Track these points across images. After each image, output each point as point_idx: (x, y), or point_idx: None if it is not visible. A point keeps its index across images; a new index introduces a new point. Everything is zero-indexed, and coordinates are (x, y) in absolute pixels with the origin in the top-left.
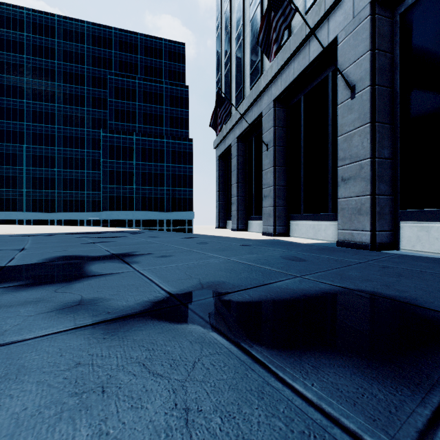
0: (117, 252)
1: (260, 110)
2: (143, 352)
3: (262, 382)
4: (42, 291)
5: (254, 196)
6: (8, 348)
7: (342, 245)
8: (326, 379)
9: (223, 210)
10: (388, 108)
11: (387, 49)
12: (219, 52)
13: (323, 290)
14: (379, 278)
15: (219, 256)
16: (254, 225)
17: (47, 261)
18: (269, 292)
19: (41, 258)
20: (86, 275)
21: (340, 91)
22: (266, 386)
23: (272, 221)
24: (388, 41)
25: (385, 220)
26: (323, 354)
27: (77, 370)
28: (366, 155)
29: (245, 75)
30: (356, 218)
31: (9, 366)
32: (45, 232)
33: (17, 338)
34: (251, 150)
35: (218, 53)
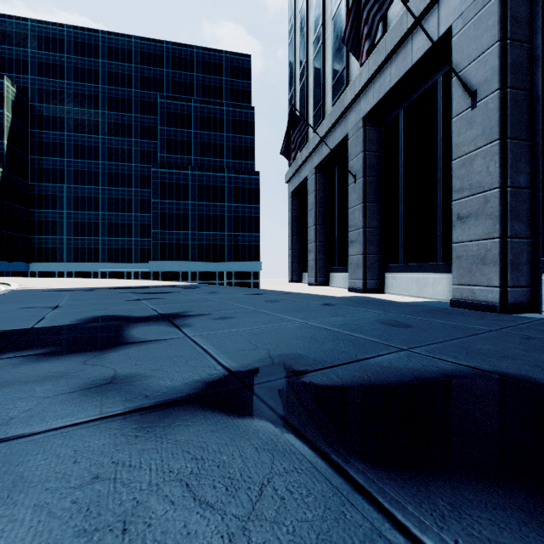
0: (166, 312)
1: (345, 131)
2: (187, 462)
3: (371, 531)
4: (68, 363)
5: (337, 241)
6: (9, 446)
7: (458, 306)
8: (477, 531)
9: (298, 259)
10: (525, 118)
11: (524, 38)
12: (293, 62)
13: (444, 371)
14: (525, 354)
15: (294, 318)
16: (337, 278)
17: (81, 322)
18: (366, 372)
19: (75, 319)
20: (124, 341)
21: (456, 99)
22: (377, 540)
23: (361, 273)
24: (526, 27)
25: (521, 272)
26: (463, 482)
27: (92, 488)
28: (494, 184)
29: (325, 88)
30: (478, 270)
31: (3, 475)
32: (86, 286)
33: (23, 431)
34: (334, 184)
35: (291, 63)
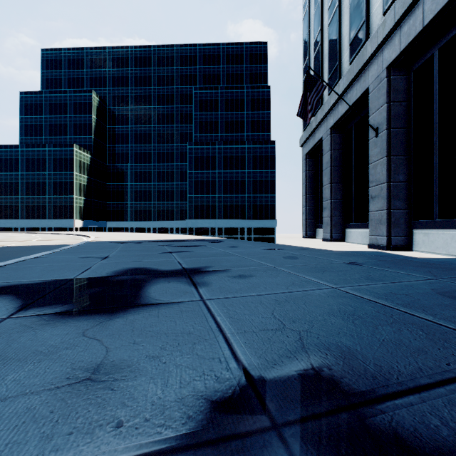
0: (189, 266)
1: (364, 86)
2: None
3: None
4: (69, 331)
5: (353, 198)
6: None
7: None
8: None
9: (312, 216)
10: None
11: None
12: (307, 34)
13: None
14: None
15: (320, 281)
16: (354, 234)
17: (114, 275)
18: None
19: (112, 270)
20: (138, 302)
21: None
22: None
23: (384, 229)
24: None
25: None
26: None
27: None
28: None
29: (341, 49)
30: None
31: None
32: (137, 239)
33: None
34: (350, 142)
35: (305, 35)
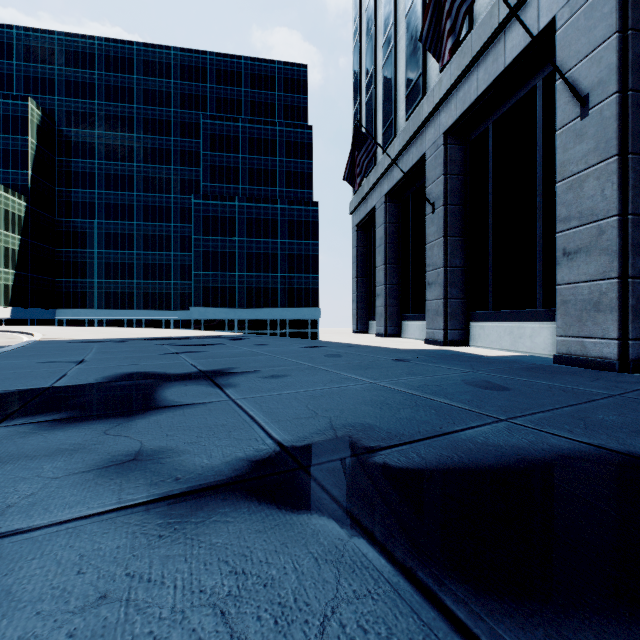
0: (207, 368)
1: (421, 151)
2: (224, 578)
3: None
4: (87, 432)
5: (411, 283)
6: None
7: (563, 362)
8: None
9: (364, 305)
10: None
11: None
12: (358, 70)
13: (558, 450)
14: None
15: (360, 377)
16: (412, 327)
17: (107, 381)
18: (456, 450)
19: (101, 376)
20: (156, 405)
21: (561, 106)
22: None
23: (441, 321)
24: None
25: None
26: (611, 622)
27: (96, 614)
28: (610, 211)
29: (397, 100)
30: (591, 318)
31: None
32: (117, 337)
33: (20, 525)
34: (407, 214)
35: (355, 71)
